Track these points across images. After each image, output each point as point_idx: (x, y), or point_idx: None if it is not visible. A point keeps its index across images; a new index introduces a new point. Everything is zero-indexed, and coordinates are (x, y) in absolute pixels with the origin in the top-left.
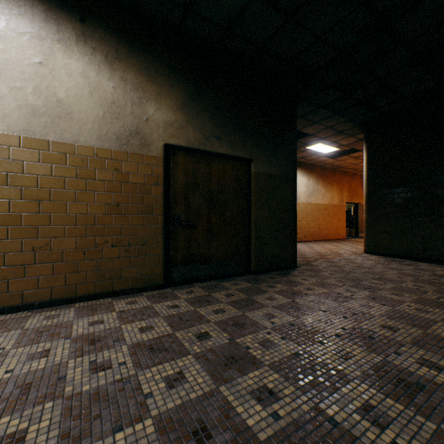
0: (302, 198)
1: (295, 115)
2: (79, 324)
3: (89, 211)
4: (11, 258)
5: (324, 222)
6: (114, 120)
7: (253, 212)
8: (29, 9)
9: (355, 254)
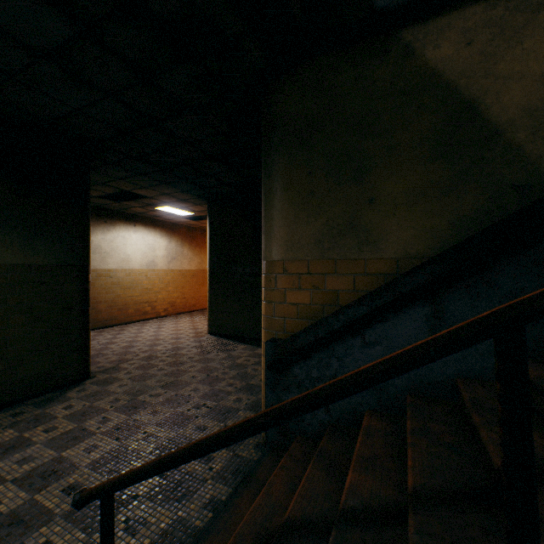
0: (162, 263)
1: (87, 185)
2: None
3: None
4: None
5: (192, 290)
6: None
7: None
8: None
9: (197, 336)
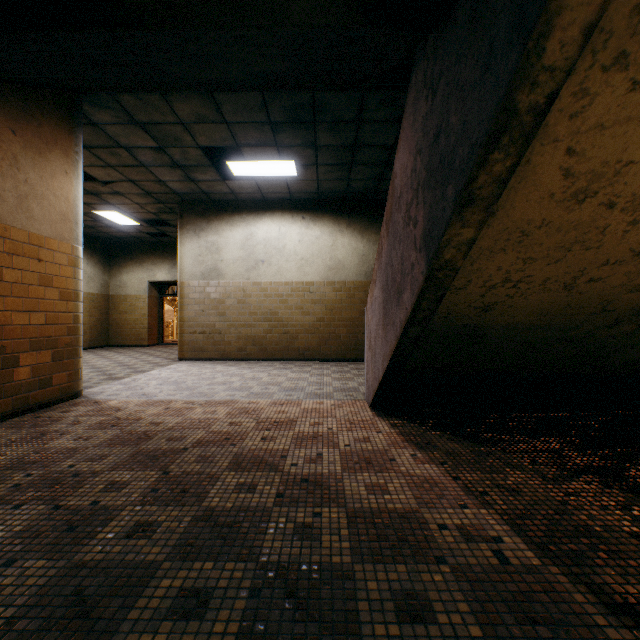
0: None
1: None
2: (350, 365)
3: (352, 315)
4: (321, 337)
5: None
6: (363, 264)
7: None
8: (328, 221)
9: None
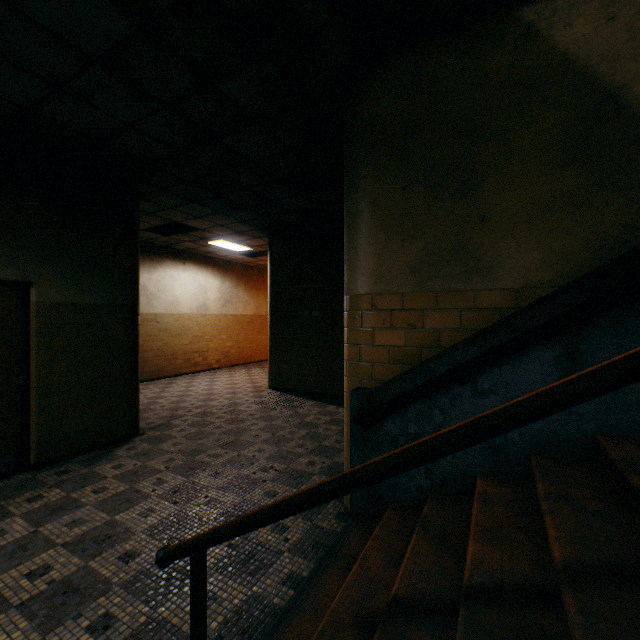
0: (214, 307)
1: (136, 213)
2: None
3: None
4: None
5: (247, 339)
6: None
7: (35, 368)
8: None
9: (256, 391)
